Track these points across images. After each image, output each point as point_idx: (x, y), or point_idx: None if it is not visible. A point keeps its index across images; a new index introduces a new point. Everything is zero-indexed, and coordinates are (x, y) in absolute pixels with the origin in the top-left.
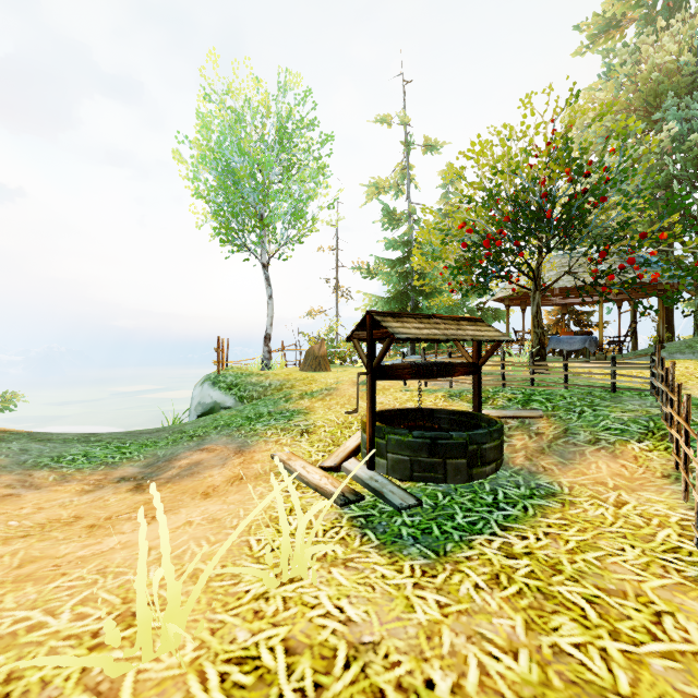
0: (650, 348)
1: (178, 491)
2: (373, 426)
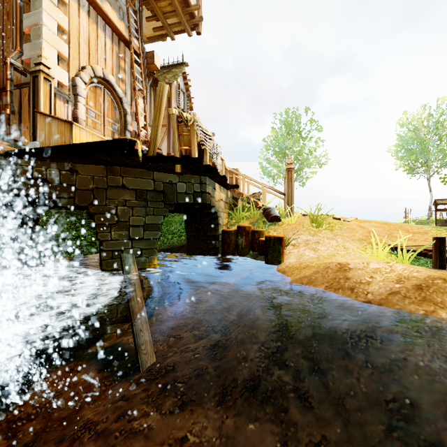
0: None
1: None
2: (435, 220)
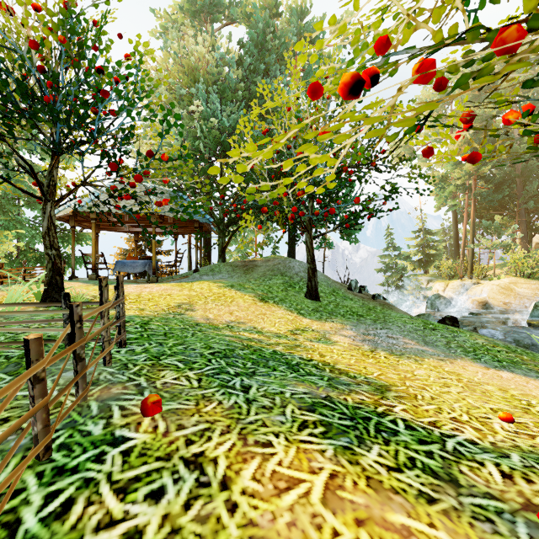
0: (192, 271)
1: None
2: None
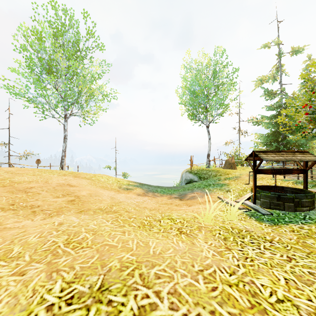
0: None
1: (192, 202)
2: (255, 189)
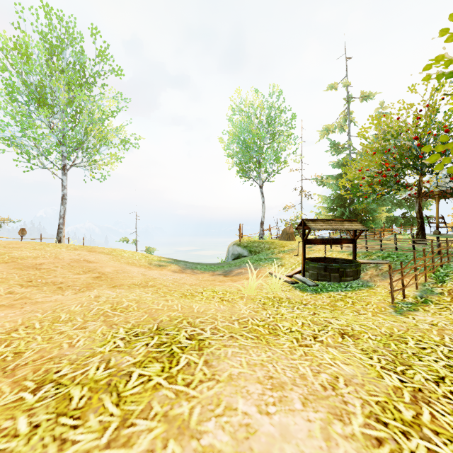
0: None
1: (238, 278)
2: (304, 261)
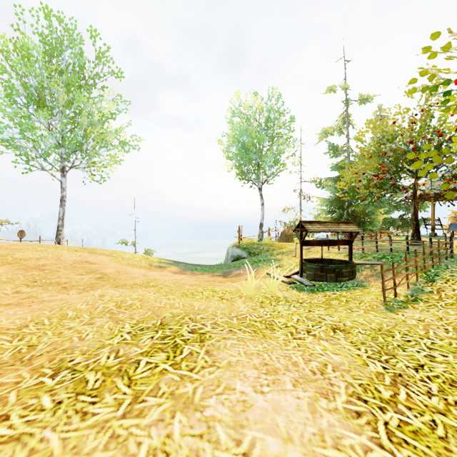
0: None
1: (237, 278)
2: (302, 262)
